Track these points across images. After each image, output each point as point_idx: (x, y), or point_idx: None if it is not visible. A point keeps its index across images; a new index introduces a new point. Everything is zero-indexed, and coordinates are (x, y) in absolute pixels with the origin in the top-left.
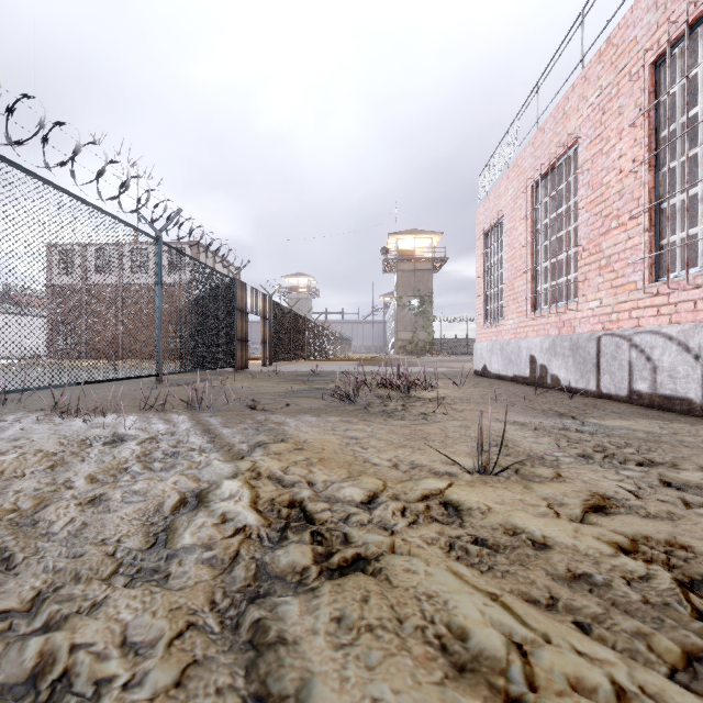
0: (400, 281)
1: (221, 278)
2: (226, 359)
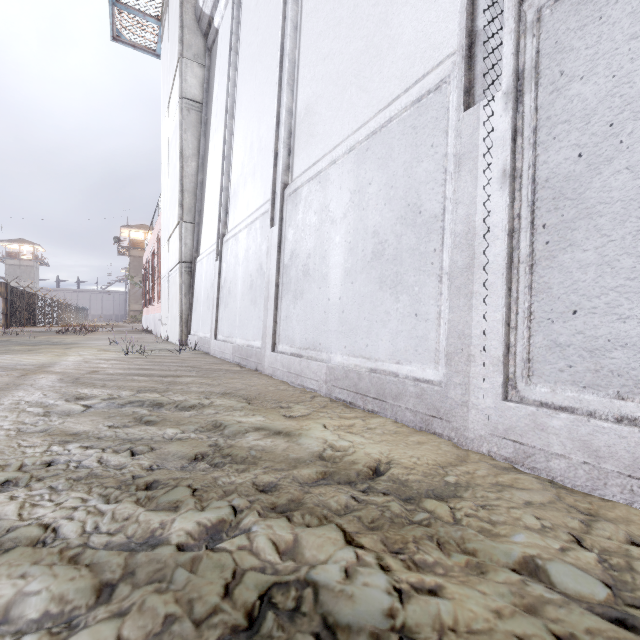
0: (132, 265)
1: None
2: None
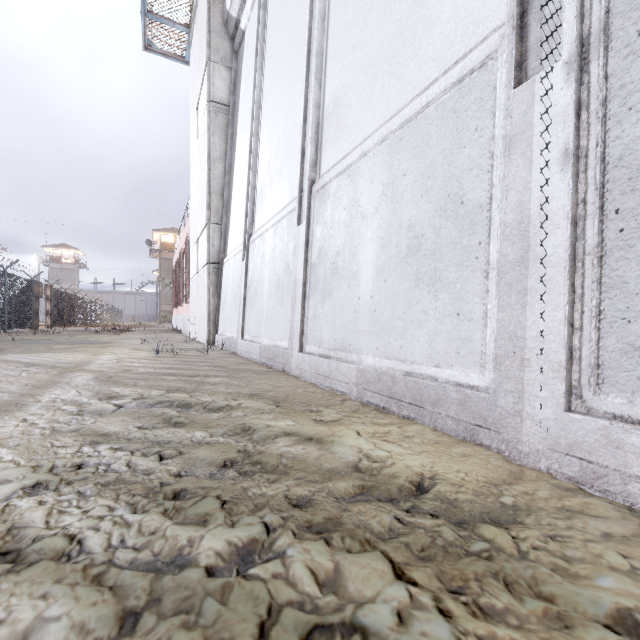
0: (163, 267)
1: (27, 282)
2: (29, 324)
